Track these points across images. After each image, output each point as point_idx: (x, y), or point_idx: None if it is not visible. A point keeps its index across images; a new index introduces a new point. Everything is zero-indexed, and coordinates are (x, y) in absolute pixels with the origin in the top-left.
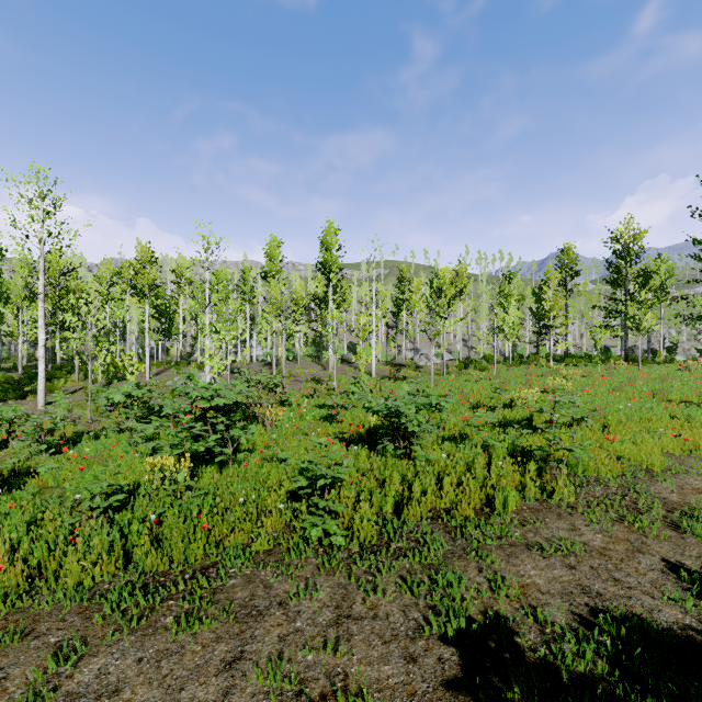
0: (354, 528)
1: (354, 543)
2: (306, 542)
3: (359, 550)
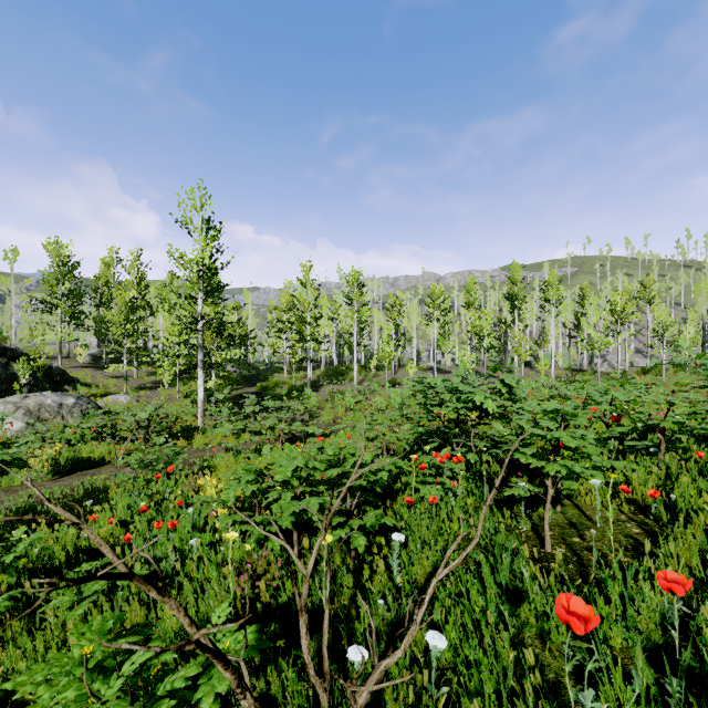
0: None
1: None
2: None
3: None
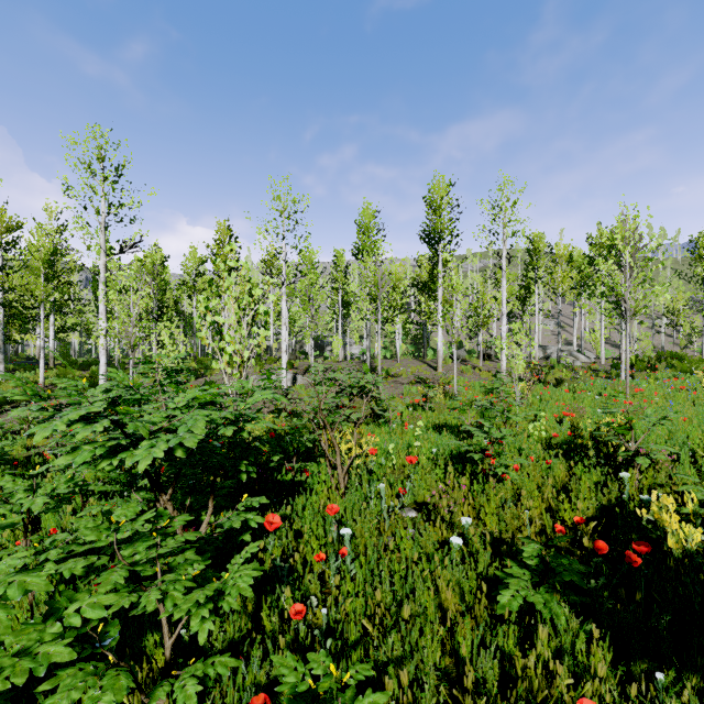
0: None
1: None
2: None
3: None
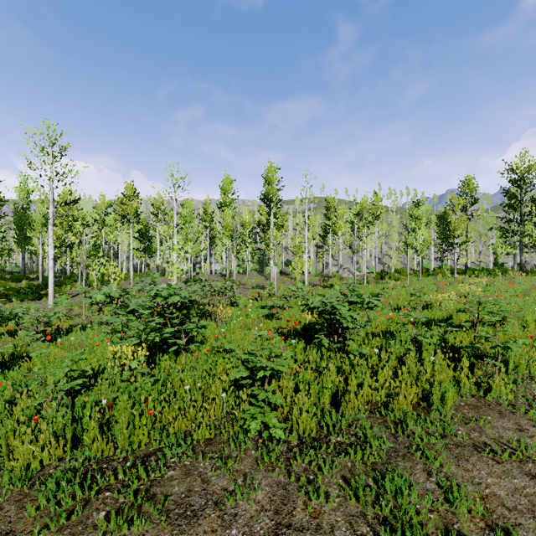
0: (293, 419)
1: (294, 436)
2: (246, 432)
3: (298, 443)
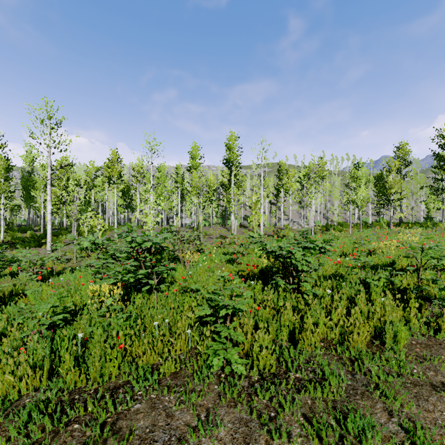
0: (254, 355)
1: (254, 371)
2: (209, 366)
3: (258, 378)
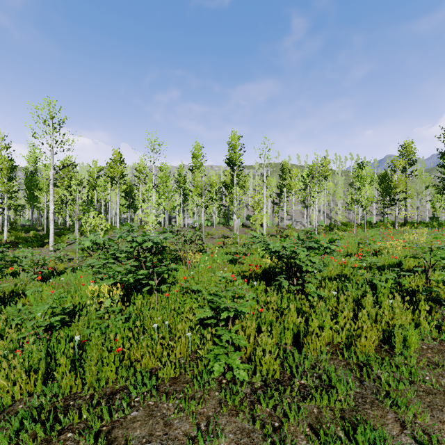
0: (256, 360)
1: (257, 377)
2: (210, 371)
3: (261, 384)
